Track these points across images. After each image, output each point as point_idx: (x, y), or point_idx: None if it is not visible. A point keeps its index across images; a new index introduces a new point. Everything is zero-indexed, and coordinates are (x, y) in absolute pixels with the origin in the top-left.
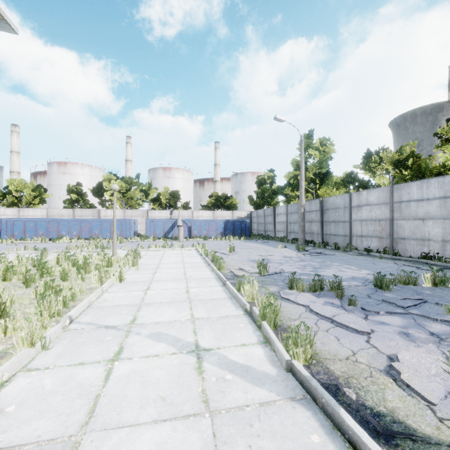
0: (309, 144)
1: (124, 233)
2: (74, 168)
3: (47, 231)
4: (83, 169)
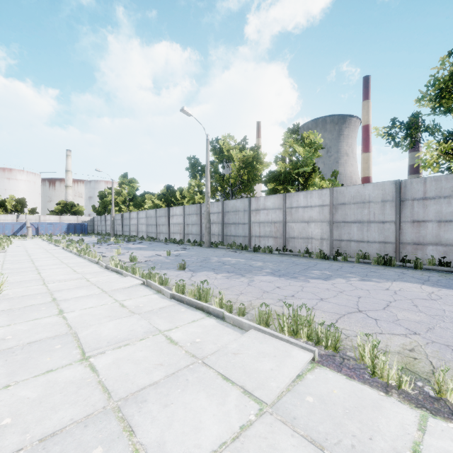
0: (123, 181)
1: None
2: None
3: None
4: None
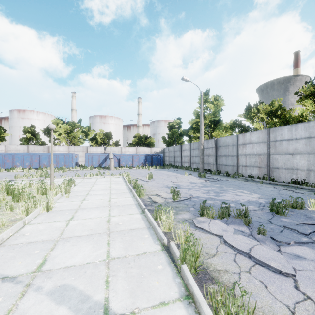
0: (206, 99)
1: (68, 164)
2: (31, 114)
3: (3, 163)
4: (38, 115)
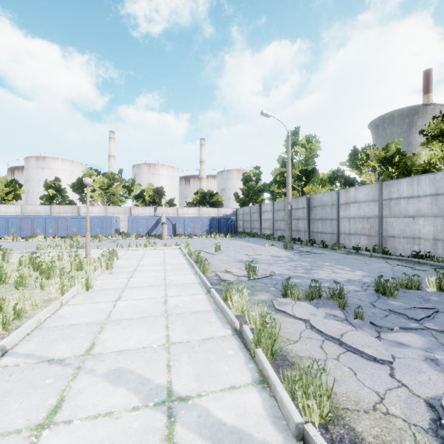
0: (295, 141)
1: (105, 231)
2: (54, 163)
3: (20, 229)
4: (63, 164)
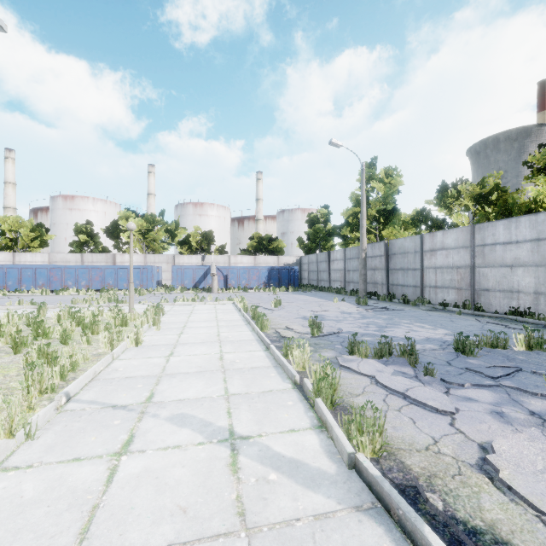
0: (371, 175)
1: (145, 284)
2: (84, 203)
3: (49, 281)
4: (95, 205)
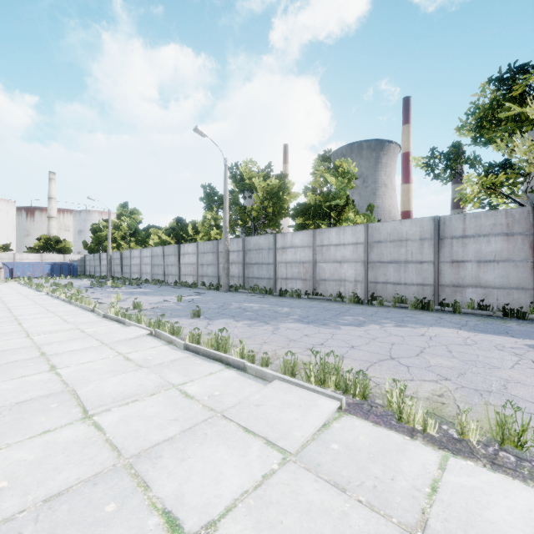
0: (122, 212)
1: None
2: None
3: None
4: None
